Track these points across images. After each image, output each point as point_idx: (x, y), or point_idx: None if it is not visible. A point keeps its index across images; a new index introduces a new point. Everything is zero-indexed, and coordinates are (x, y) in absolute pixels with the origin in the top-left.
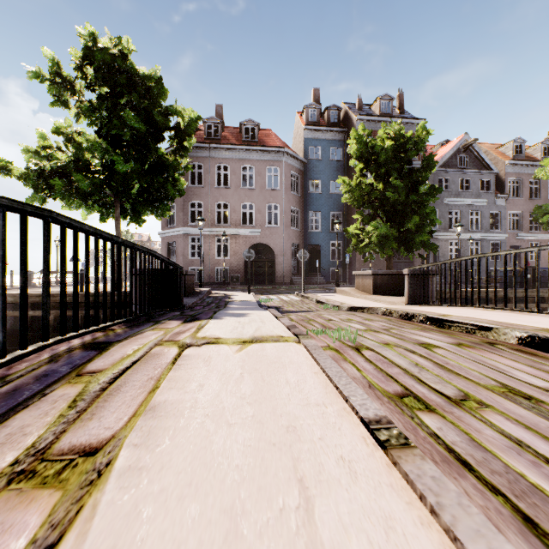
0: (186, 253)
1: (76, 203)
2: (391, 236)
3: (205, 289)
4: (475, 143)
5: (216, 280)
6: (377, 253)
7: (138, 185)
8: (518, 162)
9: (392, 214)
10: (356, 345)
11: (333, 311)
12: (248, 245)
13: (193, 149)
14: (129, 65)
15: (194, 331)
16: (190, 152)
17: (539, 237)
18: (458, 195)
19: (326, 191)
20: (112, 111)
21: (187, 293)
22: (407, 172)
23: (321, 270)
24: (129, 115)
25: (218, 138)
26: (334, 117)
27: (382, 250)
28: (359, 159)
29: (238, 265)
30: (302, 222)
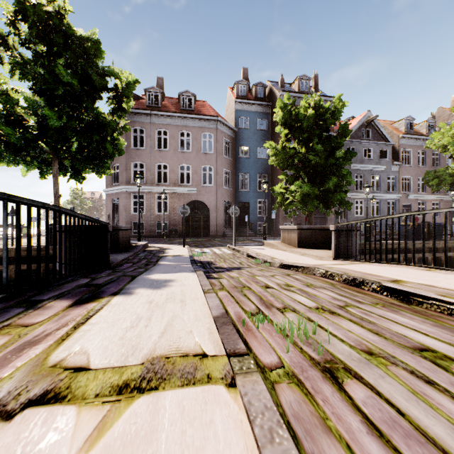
0: (129, 209)
1: (14, 159)
2: (313, 194)
3: (142, 243)
4: (376, 119)
5: (158, 232)
6: (299, 210)
7: (77, 143)
8: (409, 136)
9: (313, 175)
10: (324, 358)
11: (265, 269)
12: (185, 202)
13: (135, 115)
14: (65, 24)
15: (60, 336)
16: (133, 117)
17: (425, 197)
18: (362, 161)
19: (254, 156)
20: (46, 67)
21: (121, 248)
22: (325, 138)
23: (249, 224)
24: (60, 69)
25: (158, 106)
26: (261, 93)
27: (305, 207)
28: (284, 126)
29: (176, 220)
30: (233, 182)
